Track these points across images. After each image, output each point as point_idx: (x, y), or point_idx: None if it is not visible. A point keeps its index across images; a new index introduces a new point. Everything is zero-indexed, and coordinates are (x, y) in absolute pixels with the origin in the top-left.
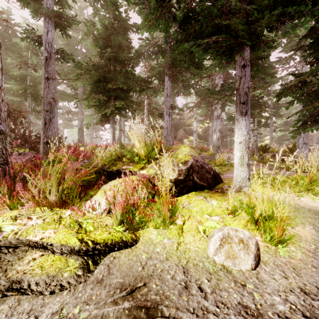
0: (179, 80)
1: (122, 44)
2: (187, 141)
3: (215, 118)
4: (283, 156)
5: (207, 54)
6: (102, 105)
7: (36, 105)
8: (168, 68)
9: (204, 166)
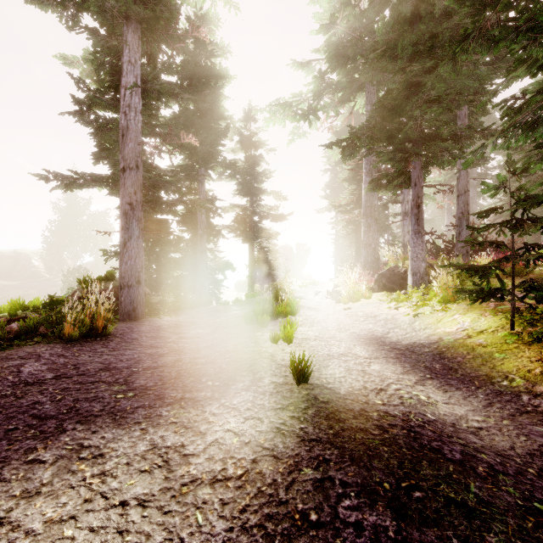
0: None
1: None
2: None
3: None
4: None
5: None
6: None
7: None
8: None
9: (400, 275)
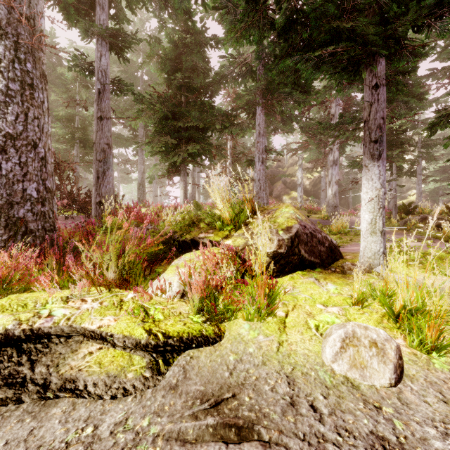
0: (276, 111)
1: (197, 66)
2: (287, 199)
3: (330, 164)
4: (439, 220)
5: (319, 72)
6: (170, 151)
7: (86, 154)
8: (260, 95)
9: (315, 235)
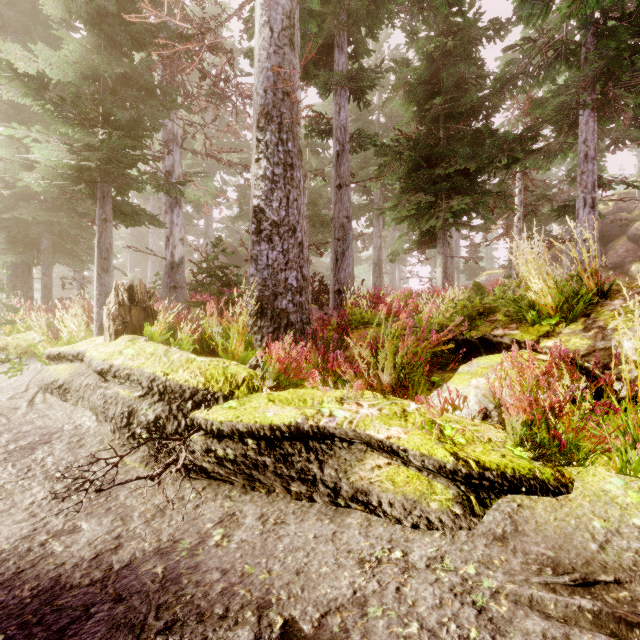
0: (625, 108)
1: (466, 78)
2: None
3: None
4: None
5: None
6: (424, 213)
7: (316, 234)
8: (588, 88)
9: None
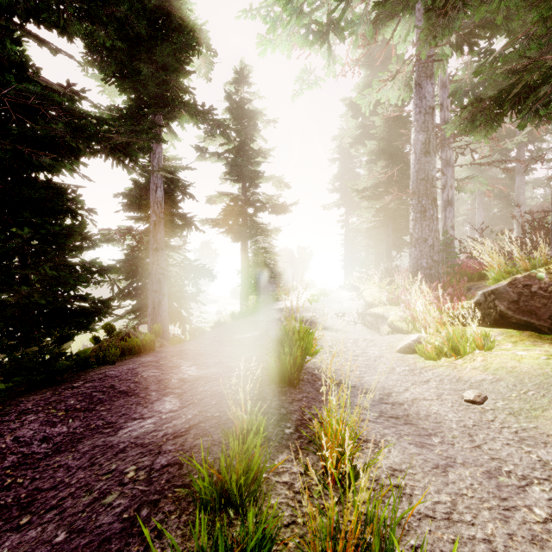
0: None
1: None
2: None
3: None
4: None
5: None
6: None
7: None
8: None
9: (549, 296)
